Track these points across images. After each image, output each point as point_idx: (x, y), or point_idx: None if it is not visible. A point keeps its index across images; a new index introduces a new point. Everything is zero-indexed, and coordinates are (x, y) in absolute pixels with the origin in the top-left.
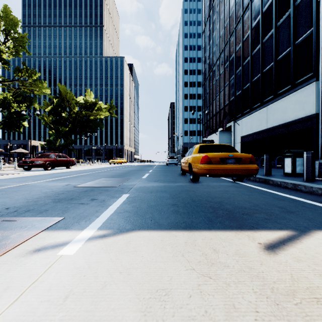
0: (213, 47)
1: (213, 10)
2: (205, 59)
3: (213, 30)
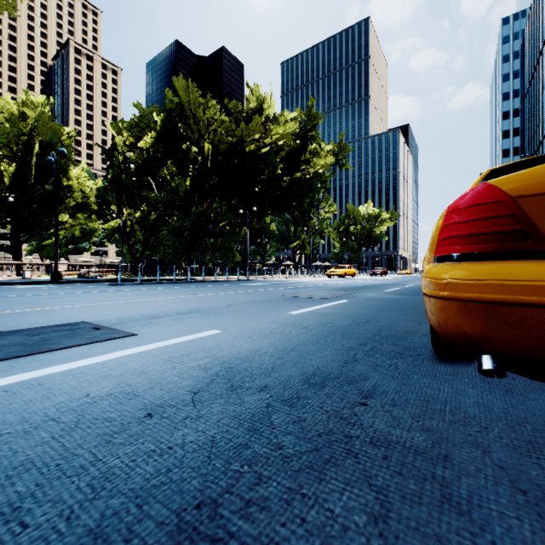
0: (529, 138)
1: (529, 95)
2: (523, 144)
3: (529, 118)
